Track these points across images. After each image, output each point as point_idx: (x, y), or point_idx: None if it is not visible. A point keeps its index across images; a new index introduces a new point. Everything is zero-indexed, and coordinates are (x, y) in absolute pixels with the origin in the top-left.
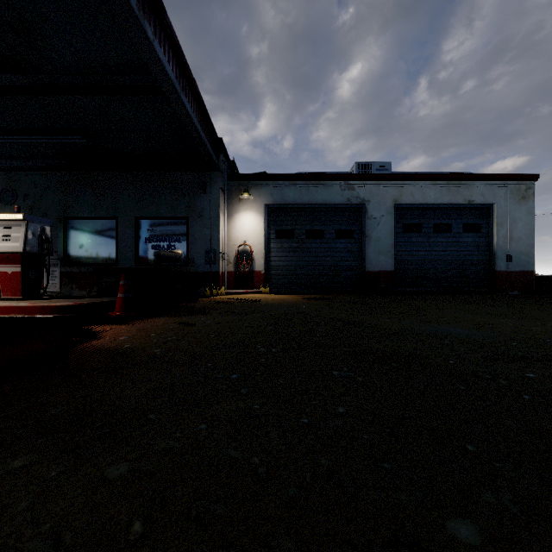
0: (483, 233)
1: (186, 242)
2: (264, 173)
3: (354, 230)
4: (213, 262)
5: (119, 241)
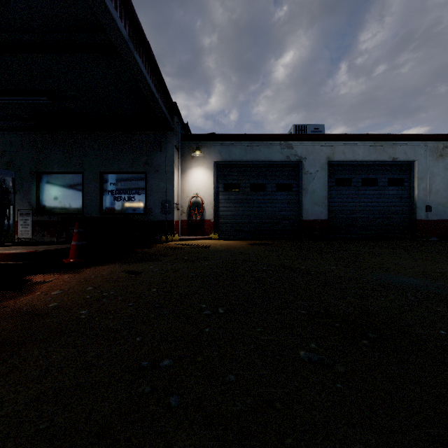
0: (405, 186)
1: (144, 194)
2: (213, 134)
3: (292, 184)
4: (168, 212)
5: (85, 193)
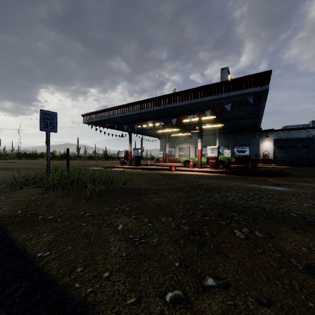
0: None
1: (248, 151)
2: (273, 129)
3: (310, 145)
4: (257, 157)
5: None
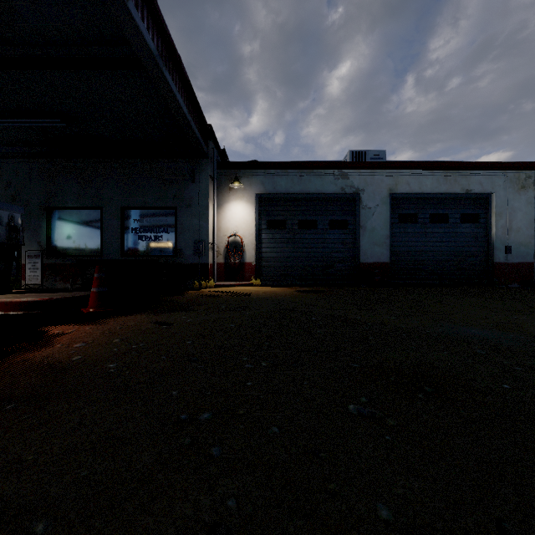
0: (481, 223)
1: (174, 233)
2: (255, 162)
3: (347, 221)
4: (202, 253)
5: (104, 231)
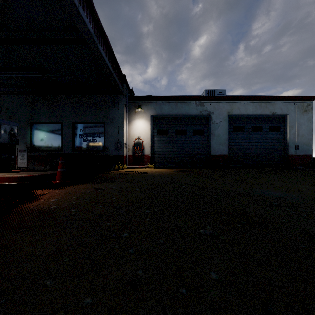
0: (281, 132)
1: (103, 137)
2: (150, 96)
3: (204, 130)
4: (119, 149)
5: (63, 136)
